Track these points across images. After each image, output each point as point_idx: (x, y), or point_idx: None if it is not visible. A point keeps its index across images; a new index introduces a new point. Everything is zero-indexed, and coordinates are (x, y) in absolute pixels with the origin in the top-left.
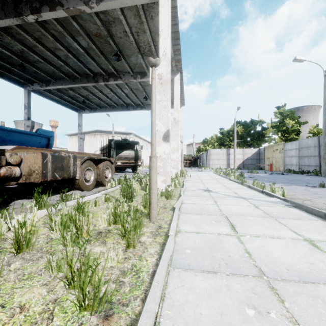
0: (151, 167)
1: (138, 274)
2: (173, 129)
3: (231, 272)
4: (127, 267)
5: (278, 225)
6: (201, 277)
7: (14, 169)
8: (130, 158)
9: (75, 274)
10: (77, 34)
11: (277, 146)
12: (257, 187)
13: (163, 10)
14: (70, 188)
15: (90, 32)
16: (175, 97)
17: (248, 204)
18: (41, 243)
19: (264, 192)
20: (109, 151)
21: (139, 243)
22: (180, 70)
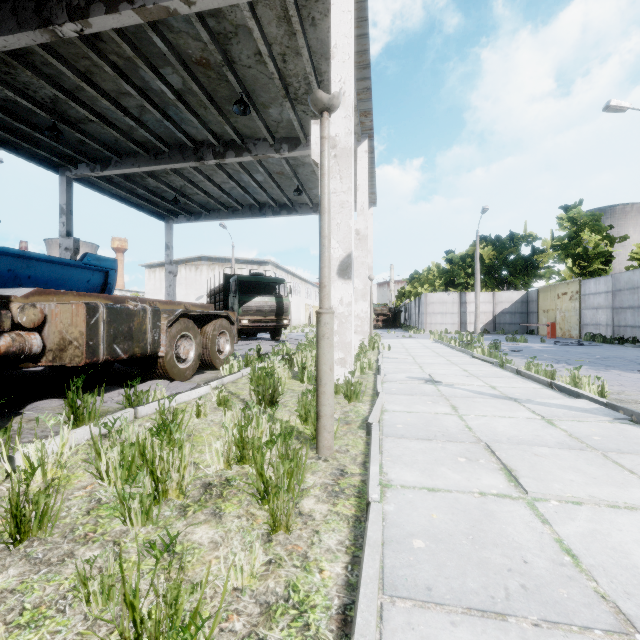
0: (319, 335)
1: (304, 617)
2: (356, 253)
3: (542, 617)
4: (274, 590)
5: (615, 471)
6: (469, 631)
7: (28, 338)
8: (267, 312)
9: (145, 627)
10: (162, 62)
11: (566, 286)
12: (538, 375)
13: (338, 3)
14: (147, 375)
15: (189, 57)
16: (360, 188)
17: (528, 413)
18: (73, 512)
19: (556, 385)
20: (225, 298)
21: (299, 516)
22: (368, 133)
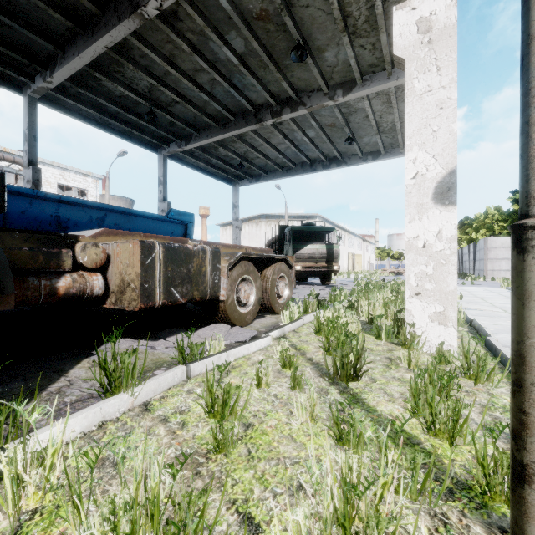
0: (533, 281)
1: None
2: None
3: None
4: None
5: None
6: None
7: (89, 278)
8: (318, 258)
9: None
10: (227, 27)
11: None
12: None
13: None
14: (210, 318)
15: (250, 13)
16: None
17: None
18: None
19: None
20: (280, 246)
21: None
22: None
